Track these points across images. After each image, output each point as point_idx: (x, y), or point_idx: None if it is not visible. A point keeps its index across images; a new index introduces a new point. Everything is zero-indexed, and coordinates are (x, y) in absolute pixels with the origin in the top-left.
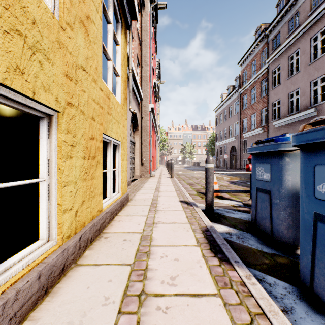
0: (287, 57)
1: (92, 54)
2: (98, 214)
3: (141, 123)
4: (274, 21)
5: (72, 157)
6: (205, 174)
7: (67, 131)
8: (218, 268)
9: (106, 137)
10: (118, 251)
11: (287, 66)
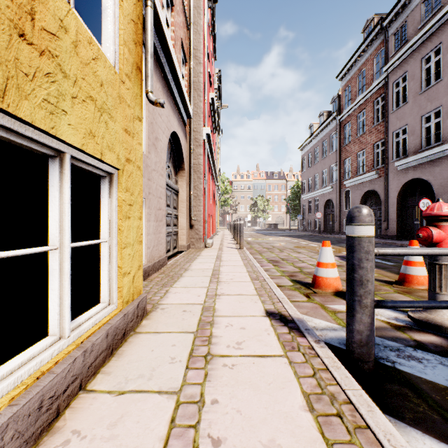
0: (419, 58)
1: None
2: None
3: (189, 158)
4: (397, 5)
5: None
6: (349, 256)
7: None
8: None
9: (18, 127)
10: None
11: (420, 73)
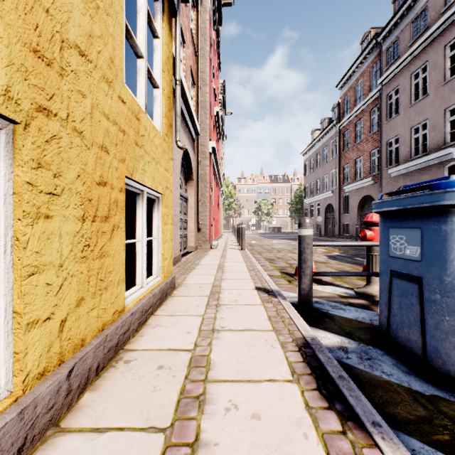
0: (409, 74)
1: (101, 31)
2: (115, 318)
3: (197, 169)
4: (390, 23)
5: (53, 216)
6: (299, 246)
7: (37, 163)
8: (341, 440)
9: (133, 184)
10: (145, 393)
11: (410, 88)
